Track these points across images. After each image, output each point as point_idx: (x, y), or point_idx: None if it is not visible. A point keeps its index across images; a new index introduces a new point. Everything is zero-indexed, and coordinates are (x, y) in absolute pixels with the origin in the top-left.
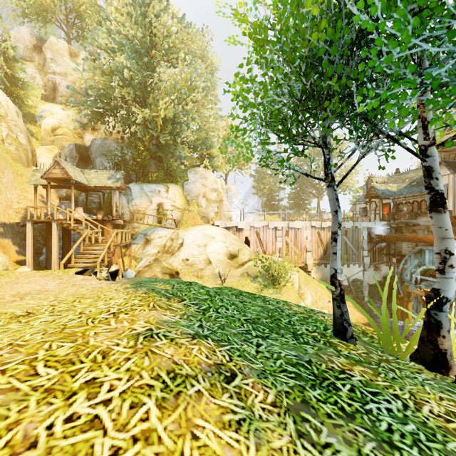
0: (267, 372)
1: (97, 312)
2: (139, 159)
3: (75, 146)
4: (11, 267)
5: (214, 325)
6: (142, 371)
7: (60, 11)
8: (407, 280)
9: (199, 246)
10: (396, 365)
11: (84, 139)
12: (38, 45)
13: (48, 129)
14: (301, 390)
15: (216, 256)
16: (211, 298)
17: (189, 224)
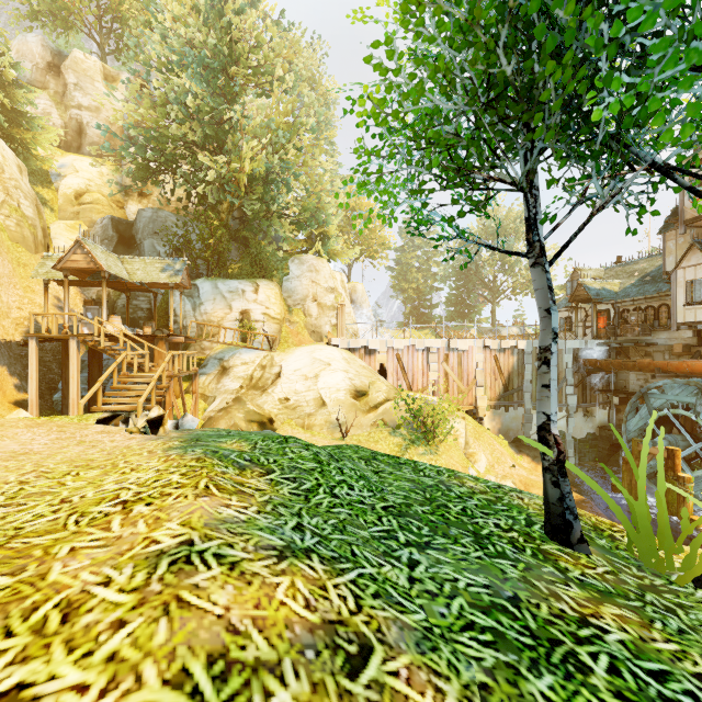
0: (436, 634)
1: (93, 499)
2: (211, 240)
3: (112, 220)
4: (5, 411)
5: (325, 523)
6: (144, 662)
7: (89, 10)
8: (638, 432)
9: (306, 378)
10: (674, 599)
11: (126, 210)
12: (55, 64)
13: (70, 194)
14: (511, 679)
15: (334, 393)
16: (323, 468)
17: (290, 344)
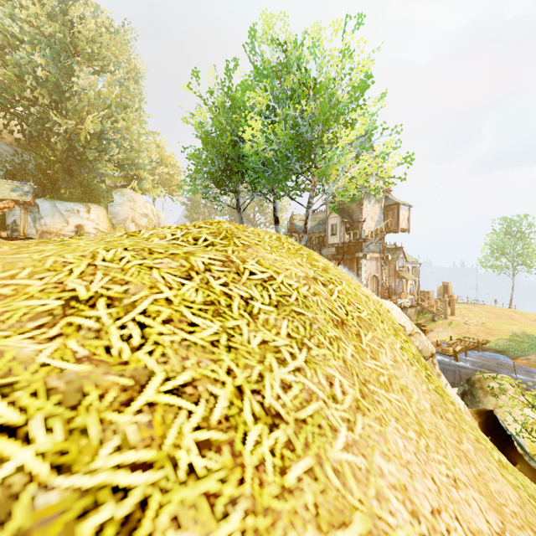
0: None
1: None
2: (50, 171)
3: None
4: None
5: None
6: None
7: None
8: None
9: None
10: None
11: None
12: None
13: None
14: None
15: None
16: None
17: None
